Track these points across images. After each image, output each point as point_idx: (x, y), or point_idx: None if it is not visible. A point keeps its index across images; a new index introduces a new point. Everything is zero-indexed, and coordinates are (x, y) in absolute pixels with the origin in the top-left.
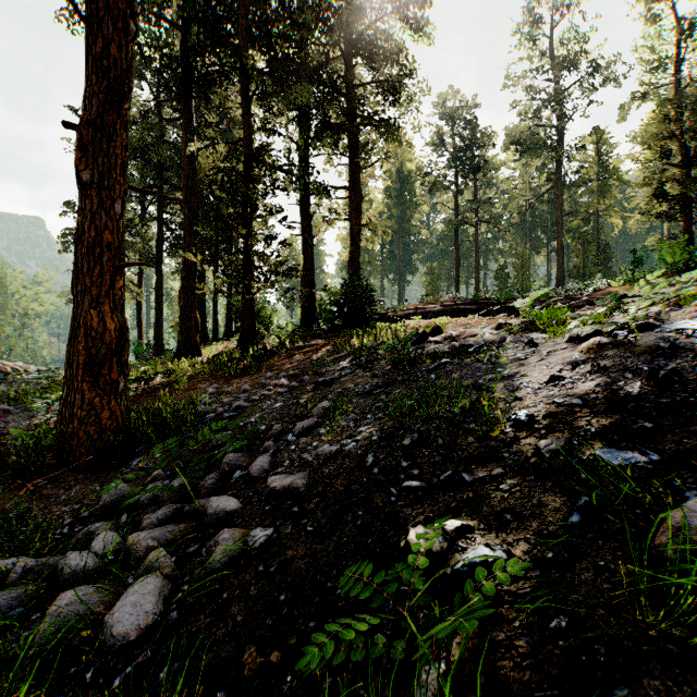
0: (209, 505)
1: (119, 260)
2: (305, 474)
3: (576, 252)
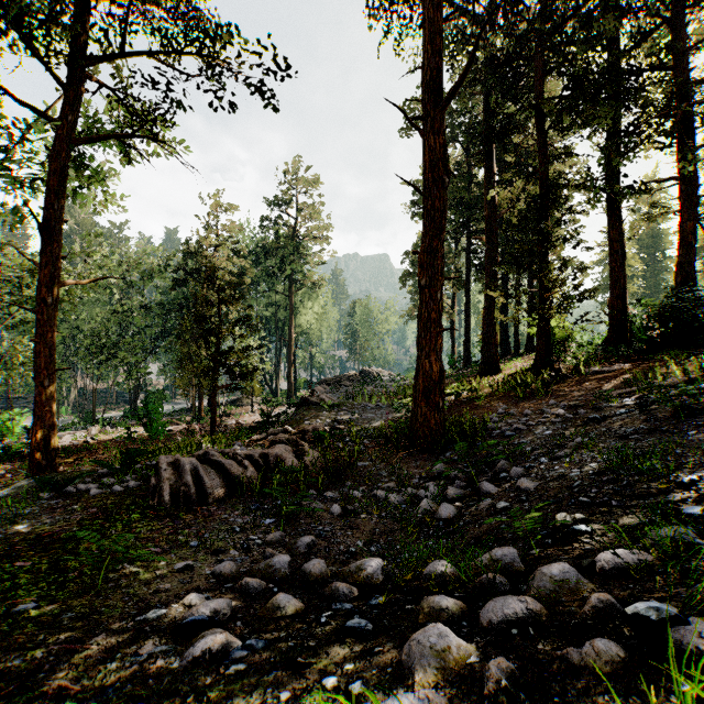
0: (482, 485)
1: (439, 327)
2: (538, 483)
3: None
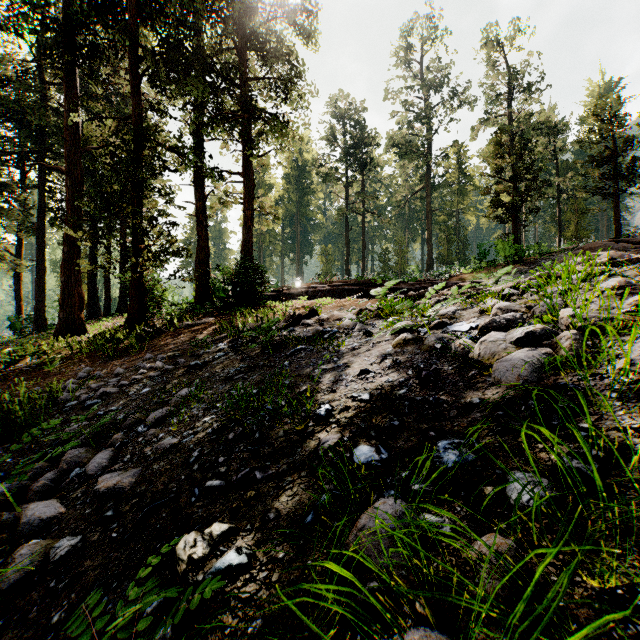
0: (25, 514)
1: None
2: (136, 471)
3: (442, 242)
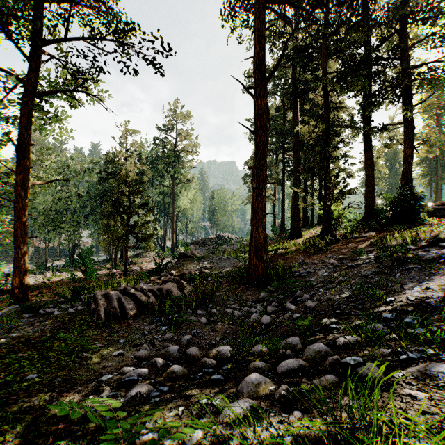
0: (286, 305)
1: (264, 212)
2: (316, 303)
3: None
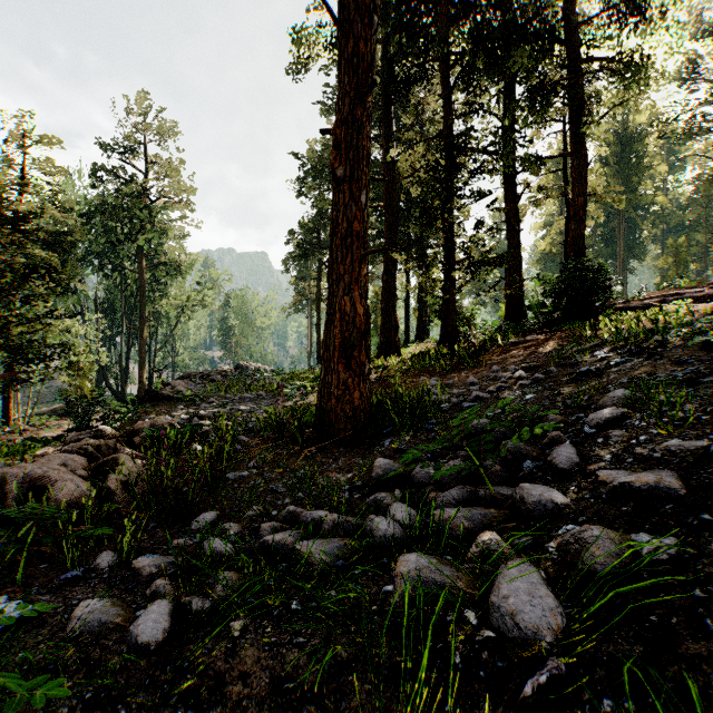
0: (526, 493)
1: (363, 249)
2: (670, 472)
3: None
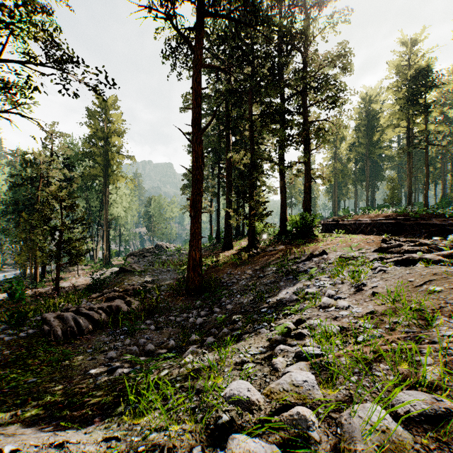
0: (214, 309)
1: (200, 236)
2: (233, 306)
3: None
